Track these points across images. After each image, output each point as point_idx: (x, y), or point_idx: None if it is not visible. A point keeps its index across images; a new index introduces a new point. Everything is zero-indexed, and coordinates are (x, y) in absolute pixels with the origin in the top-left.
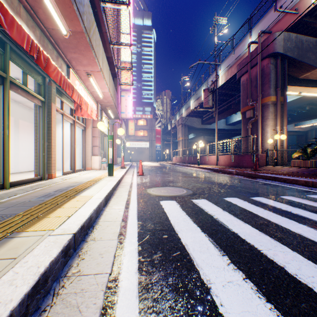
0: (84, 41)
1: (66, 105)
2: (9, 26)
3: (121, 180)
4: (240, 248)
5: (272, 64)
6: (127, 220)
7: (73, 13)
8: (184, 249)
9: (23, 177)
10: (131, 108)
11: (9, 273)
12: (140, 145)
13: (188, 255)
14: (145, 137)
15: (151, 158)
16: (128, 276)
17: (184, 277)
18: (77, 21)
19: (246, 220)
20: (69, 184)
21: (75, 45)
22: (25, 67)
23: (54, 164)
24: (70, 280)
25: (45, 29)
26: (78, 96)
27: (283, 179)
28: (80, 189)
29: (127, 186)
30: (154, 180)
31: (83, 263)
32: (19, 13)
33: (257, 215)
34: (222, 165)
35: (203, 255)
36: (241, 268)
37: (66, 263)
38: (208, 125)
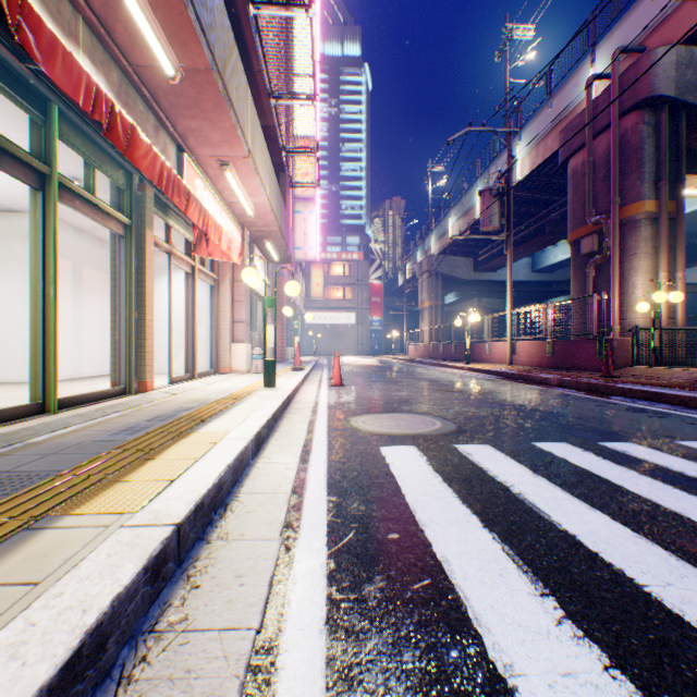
0: (213, 90)
1: (177, 234)
2: (46, 55)
3: (292, 396)
4: (587, 578)
5: (648, 125)
6: (303, 491)
7: (188, 28)
8: (440, 572)
9: (88, 388)
10: (316, 239)
11: (14, 623)
12: (336, 320)
13: (452, 589)
14: (348, 302)
15: (361, 347)
16: (302, 640)
17: (444, 651)
18: (197, 45)
19: (595, 500)
20: (179, 404)
21: (194, 100)
22: (90, 153)
23: (151, 361)
24: (161, 643)
25: (130, 69)
26: (199, 212)
27: (679, 397)
28: (202, 417)
29: (305, 411)
30: (367, 397)
31: (196, 599)
32: (75, 33)
33: (622, 488)
34: (524, 363)
35: (491, 591)
36: (597, 635)
37: (157, 596)
38: (490, 272)
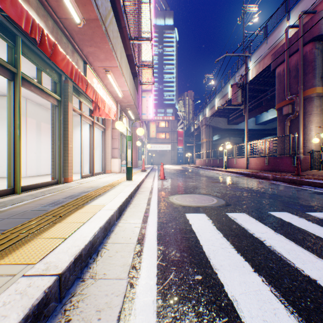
0: (100, 30)
1: (85, 106)
2: None
3: (140, 184)
4: None
5: (318, 49)
6: (143, 242)
7: None
8: (233, 311)
9: (41, 180)
10: (152, 109)
11: None
12: (161, 148)
13: None
14: (167, 139)
15: (173, 161)
16: None
17: None
18: (90, 5)
19: (318, 252)
20: (83, 189)
21: (90, 36)
22: (39, 63)
23: (71, 167)
24: None
25: (58, 20)
26: (93, 92)
27: None
28: (92, 196)
29: (146, 193)
30: (177, 185)
31: None
32: None
33: None
34: (253, 168)
35: None
36: None
37: None
38: (235, 125)
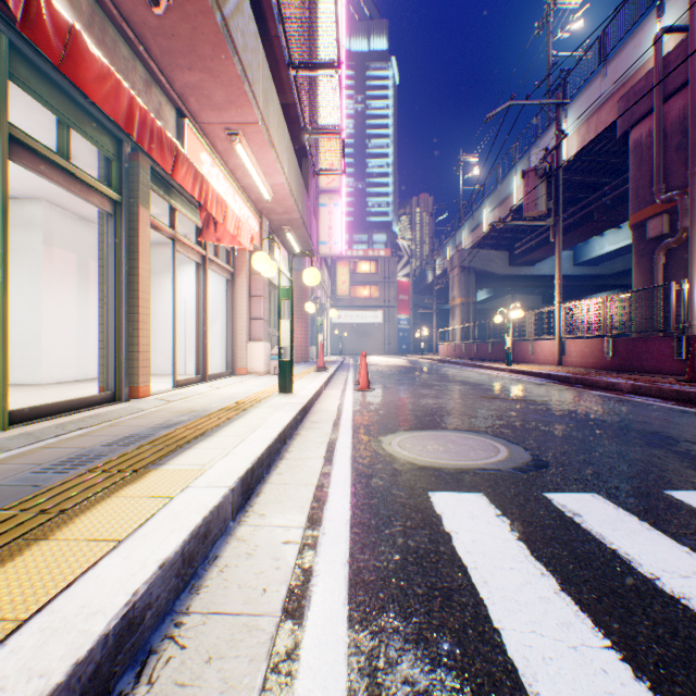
0: (209, 23)
1: (188, 222)
2: None
3: (311, 404)
4: None
5: None
6: (303, 607)
7: None
8: None
9: (83, 392)
10: (341, 232)
11: None
12: (362, 319)
13: None
14: (374, 300)
15: (388, 347)
16: None
17: None
18: None
19: None
20: (167, 417)
21: (188, 41)
22: (61, 107)
23: (146, 362)
24: None
25: None
26: (193, 178)
27: None
28: (182, 440)
29: (324, 426)
30: (400, 406)
31: None
32: None
33: None
34: (575, 364)
35: None
36: None
37: None
38: (527, 266)
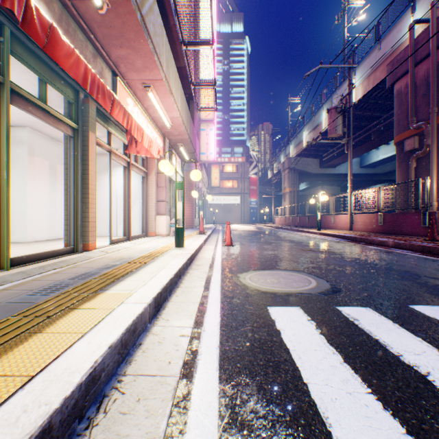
0: (133, 19)
1: (119, 141)
2: None
3: (195, 254)
4: None
5: None
6: (192, 372)
7: None
8: None
9: (53, 247)
10: (214, 147)
11: None
12: (227, 201)
13: None
14: (235, 189)
15: (243, 219)
16: None
17: None
18: None
19: None
20: (107, 262)
21: (119, 30)
22: (41, 71)
23: (93, 228)
24: None
25: (68, 2)
26: (123, 115)
27: None
28: (117, 276)
29: (204, 268)
30: (251, 255)
31: None
32: None
33: None
34: (360, 230)
35: None
36: None
37: None
38: (331, 168)
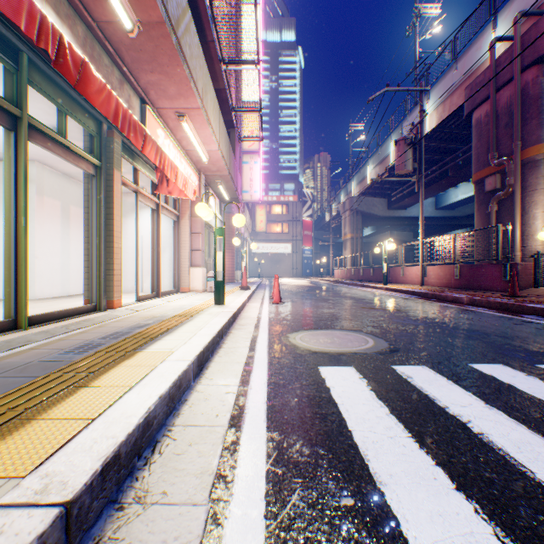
0: (167, 43)
1: (145, 178)
2: None
3: (238, 312)
4: None
5: None
6: (240, 423)
7: None
8: None
9: (69, 305)
10: (260, 184)
11: None
12: (275, 249)
13: None
14: (285, 235)
15: (295, 271)
16: None
17: None
18: None
19: None
20: (137, 321)
21: (151, 54)
22: (61, 101)
23: (118, 282)
24: None
25: (93, 24)
26: (155, 152)
27: None
28: (153, 335)
29: (248, 327)
30: (303, 314)
31: None
32: None
33: None
34: (434, 284)
35: None
36: None
37: None
38: (401, 210)
